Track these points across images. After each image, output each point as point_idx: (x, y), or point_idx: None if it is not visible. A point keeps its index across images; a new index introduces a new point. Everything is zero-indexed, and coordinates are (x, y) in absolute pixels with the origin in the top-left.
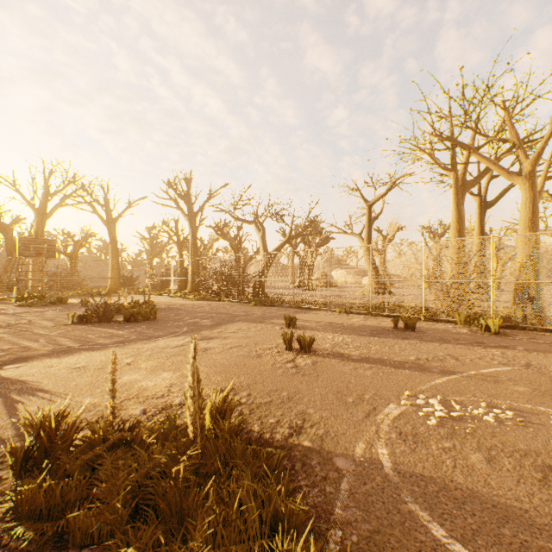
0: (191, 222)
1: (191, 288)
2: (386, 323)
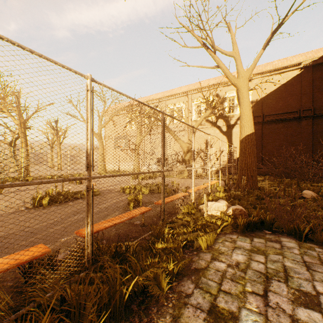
0: None
1: None
2: None
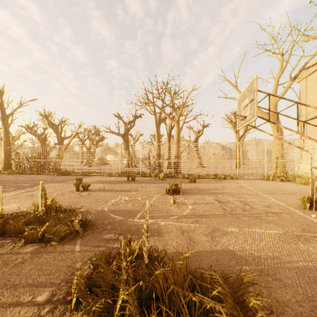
0: (4, 121)
1: (3, 167)
2: (125, 179)
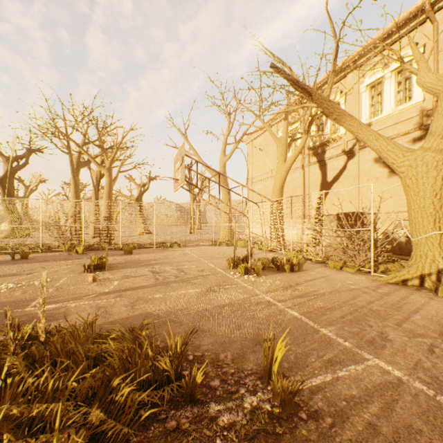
0: None
1: None
2: (7, 258)
